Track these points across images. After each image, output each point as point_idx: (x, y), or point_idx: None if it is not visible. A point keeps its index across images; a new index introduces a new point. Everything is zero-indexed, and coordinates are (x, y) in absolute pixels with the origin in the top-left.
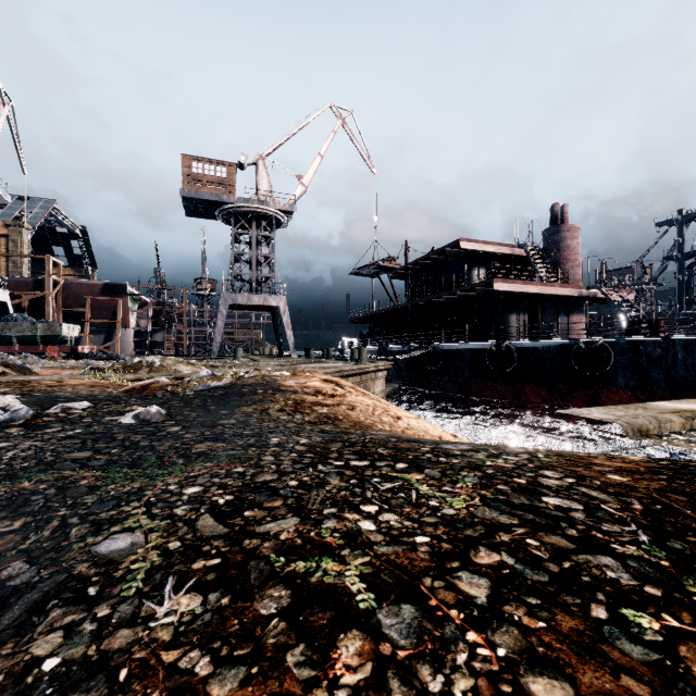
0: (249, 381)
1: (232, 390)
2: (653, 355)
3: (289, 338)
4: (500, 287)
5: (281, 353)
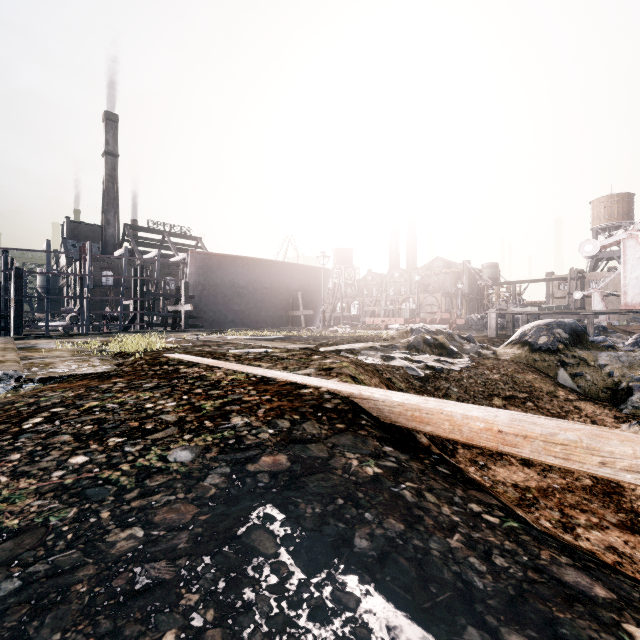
0: None
1: None
2: None
3: None
4: None
5: None
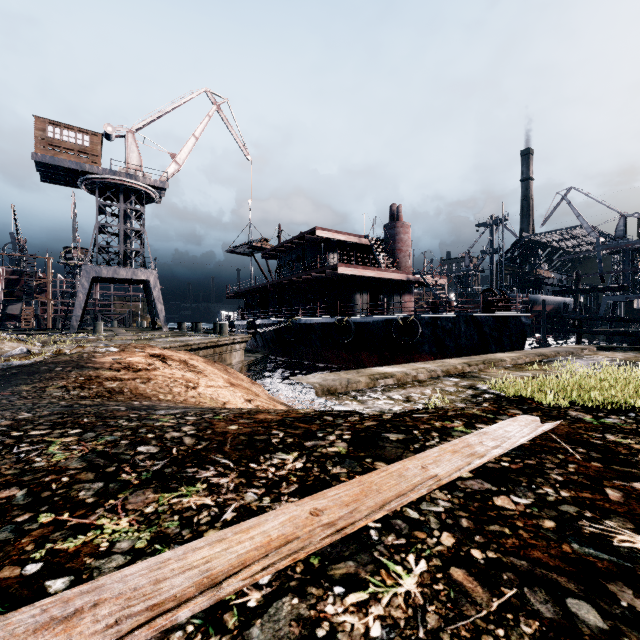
0: (62, 358)
1: (28, 369)
2: (446, 328)
3: (160, 312)
4: (344, 271)
5: (154, 327)
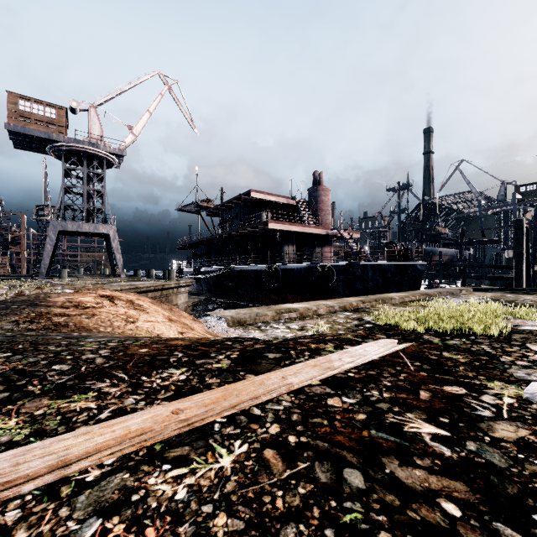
0: (21, 298)
1: None
2: (357, 273)
3: (119, 261)
4: (274, 226)
5: (114, 273)
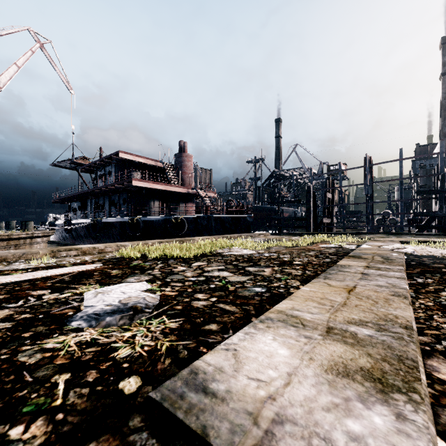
0: None
1: None
2: (203, 224)
3: None
4: (137, 184)
5: None
